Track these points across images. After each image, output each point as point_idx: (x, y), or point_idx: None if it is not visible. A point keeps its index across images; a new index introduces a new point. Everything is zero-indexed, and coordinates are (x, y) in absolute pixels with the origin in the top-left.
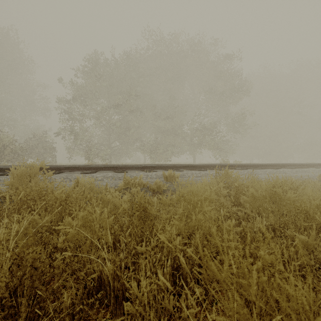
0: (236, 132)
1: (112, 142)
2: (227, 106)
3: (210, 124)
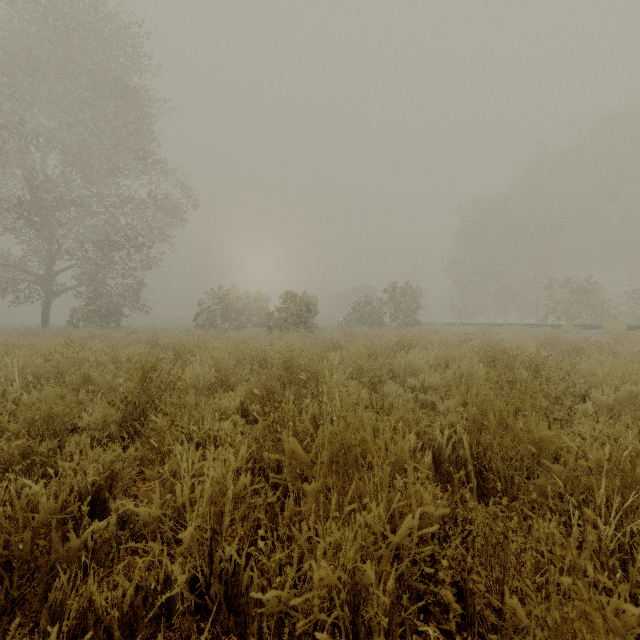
0: None
1: None
2: None
3: None
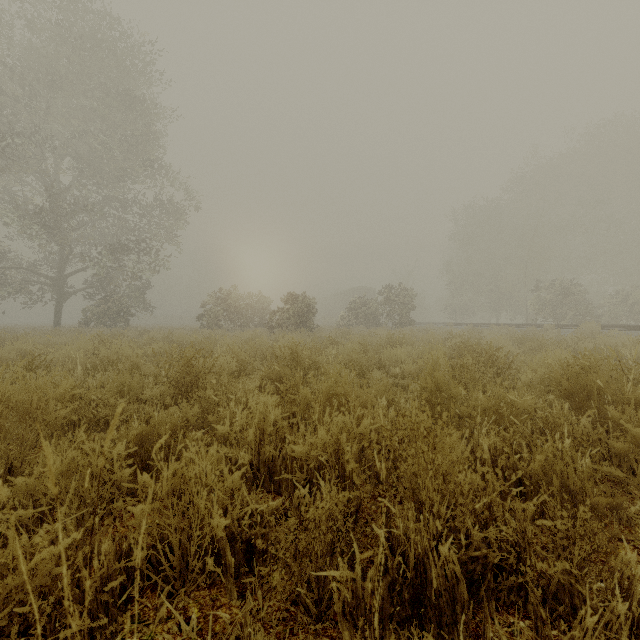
0: None
1: None
2: None
3: None
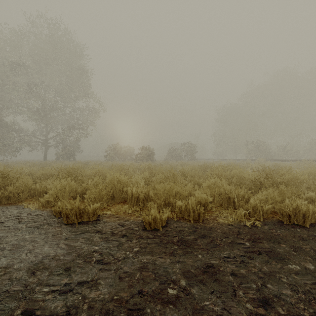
0: None
1: None
2: None
3: None
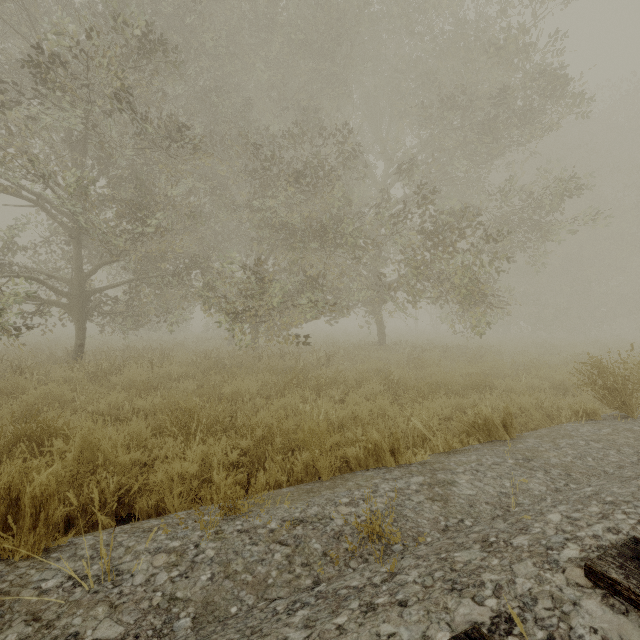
0: (520, 247)
1: (89, 273)
2: (500, 155)
3: (450, 212)
